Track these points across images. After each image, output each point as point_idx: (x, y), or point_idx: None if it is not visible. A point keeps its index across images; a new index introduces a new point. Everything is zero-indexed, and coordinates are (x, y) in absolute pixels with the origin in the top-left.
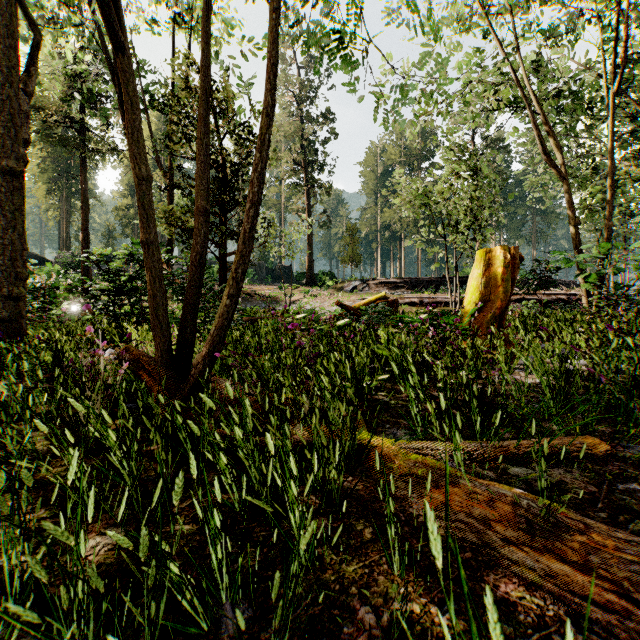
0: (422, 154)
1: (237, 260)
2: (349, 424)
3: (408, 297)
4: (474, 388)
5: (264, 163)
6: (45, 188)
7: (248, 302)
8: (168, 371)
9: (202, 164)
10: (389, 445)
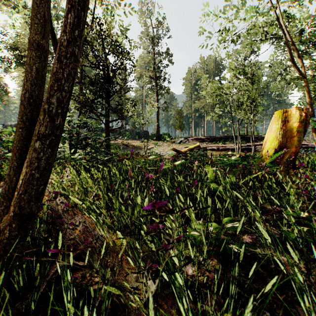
0: (215, 73)
1: (50, 85)
2: None
3: (210, 146)
4: None
5: None
6: None
7: (125, 149)
8: None
9: None
10: None
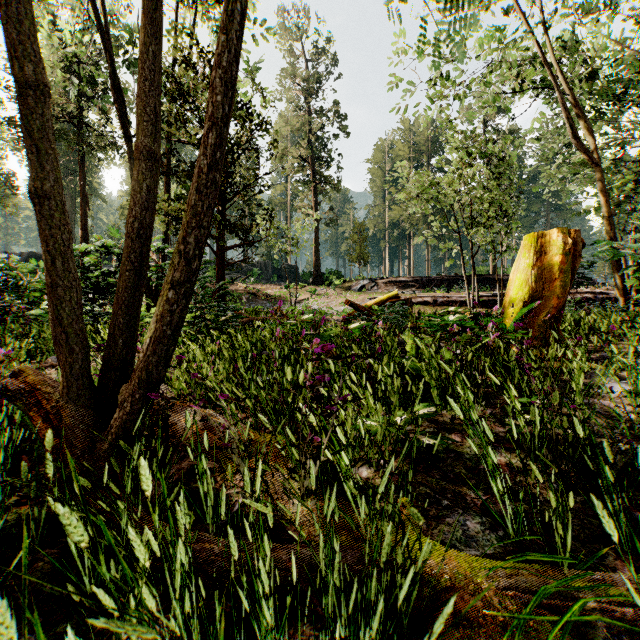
0: (432, 150)
1: (187, 221)
2: (400, 559)
3: (421, 296)
4: (605, 447)
5: (236, 54)
6: None
7: (252, 302)
8: (78, 411)
9: (148, 83)
10: (462, 560)
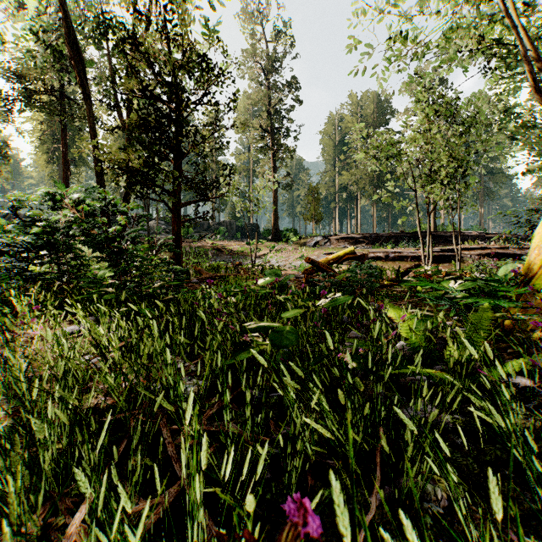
0: (377, 121)
1: None
2: None
3: (373, 252)
4: None
5: None
6: (45, 158)
7: (217, 257)
8: None
9: None
10: None
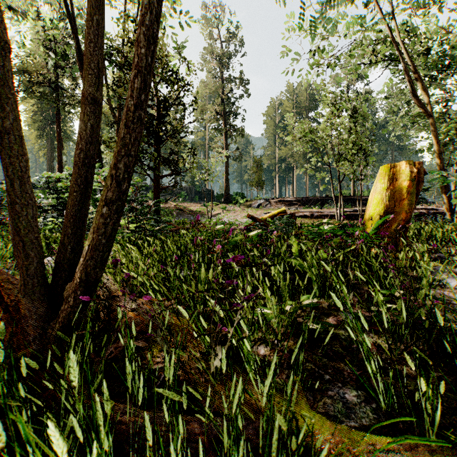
0: (309, 106)
1: (118, 151)
2: (296, 446)
3: (301, 211)
4: None
5: (158, 16)
6: (36, 134)
7: (180, 215)
8: (33, 304)
9: (92, 44)
10: (344, 431)
